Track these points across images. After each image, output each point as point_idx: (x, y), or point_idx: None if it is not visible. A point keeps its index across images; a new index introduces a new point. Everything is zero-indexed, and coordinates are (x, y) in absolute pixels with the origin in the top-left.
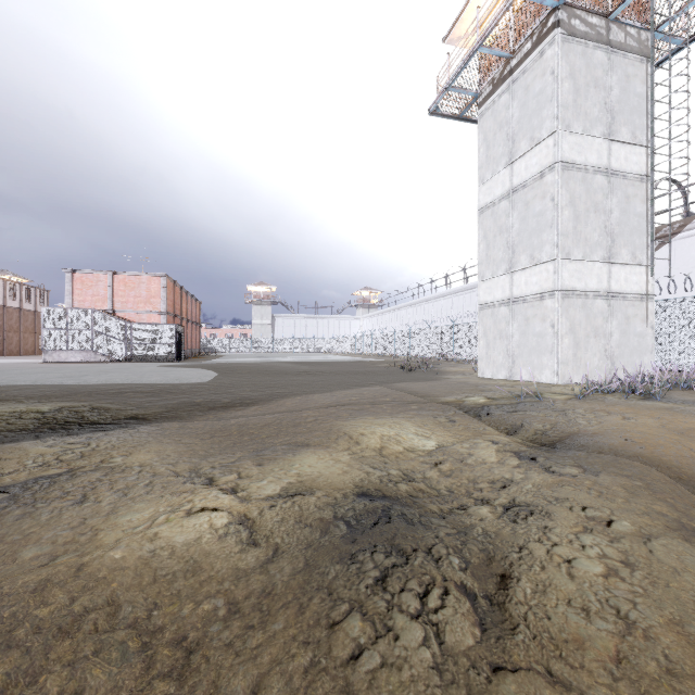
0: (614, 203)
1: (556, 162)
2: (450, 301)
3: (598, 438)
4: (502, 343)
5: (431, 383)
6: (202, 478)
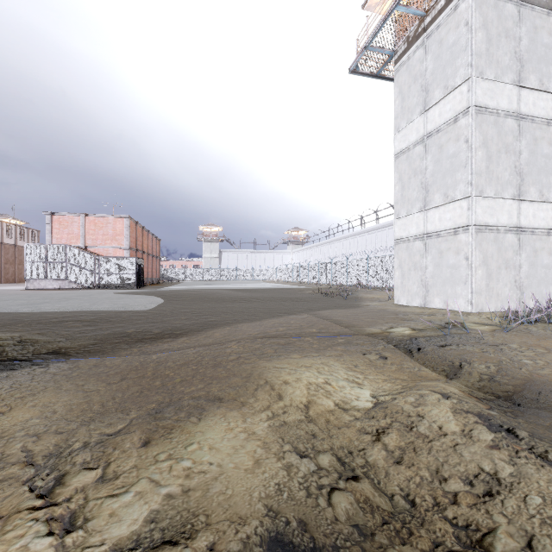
0: (523, 145)
1: (470, 106)
2: (364, 238)
3: None
4: (416, 274)
5: (353, 311)
6: (51, 475)
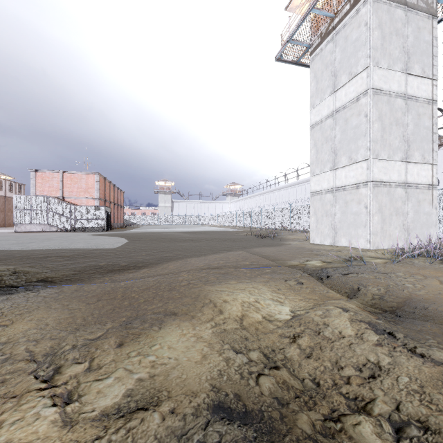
0: (409, 119)
1: (369, 89)
2: (287, 191)
3: (434, 305)
4: (327, 219)
5: (278, 248)
6: (50, 368)
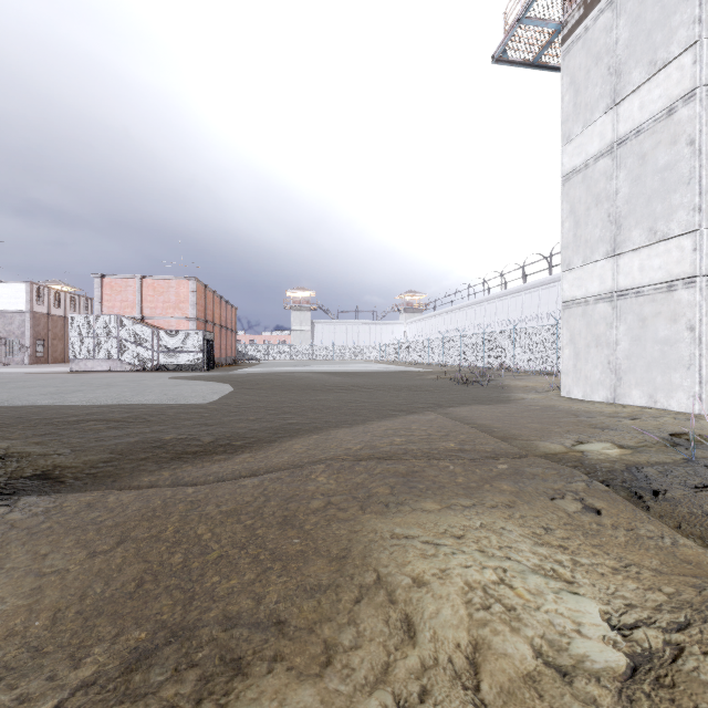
0: None
1: (697, 86)
2: (505, 303)
3: None
4: (599, 353)
5: (504, 409)
6: None
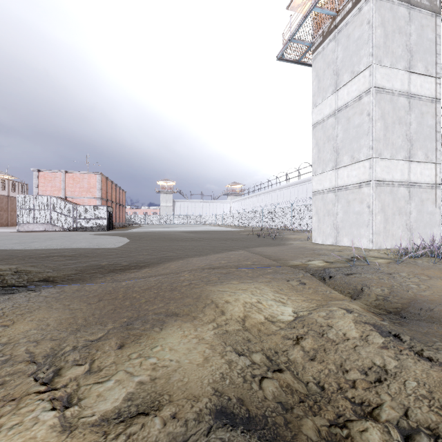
0: (412, 118)
1: (371, 87)
2: (289, 190)
3: (439, 306)
4: (329, 219)
5: (280, 248)
6: (50, 369)
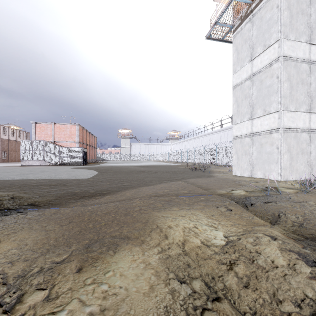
0: (312, 79)
1: (280, 56)
2: (214, 136)
3: None
4: (246, 157)
5: (208, 179)
6: (15, 294)
